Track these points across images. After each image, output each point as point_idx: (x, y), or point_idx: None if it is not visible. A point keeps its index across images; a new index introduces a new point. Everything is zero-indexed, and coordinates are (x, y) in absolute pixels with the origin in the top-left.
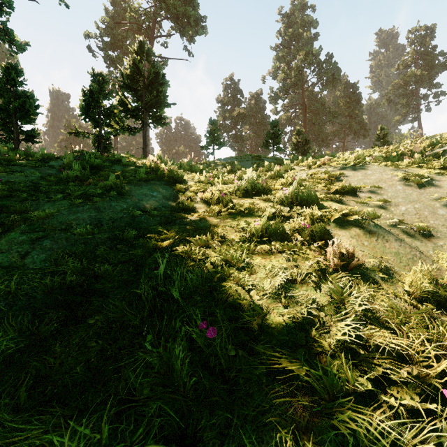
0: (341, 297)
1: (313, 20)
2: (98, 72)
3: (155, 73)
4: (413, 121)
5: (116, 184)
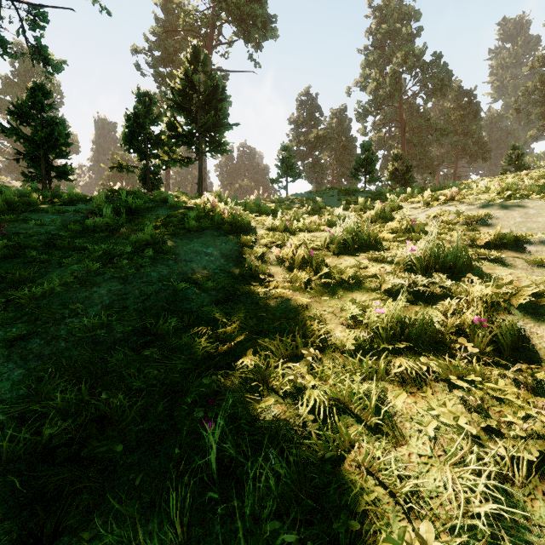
0: None
1: (414, 11)
2: (144, 91)
3: (213, 86)
4: None
5: (155, 237)
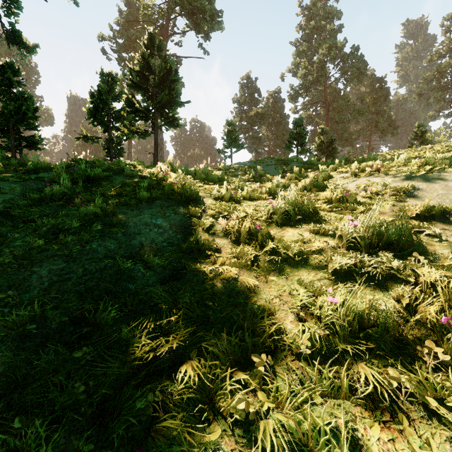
0: None
1: (337, 11)
2: (107, 71)
3: (167, 68)
4: (448, 116)
5: (105, 209)
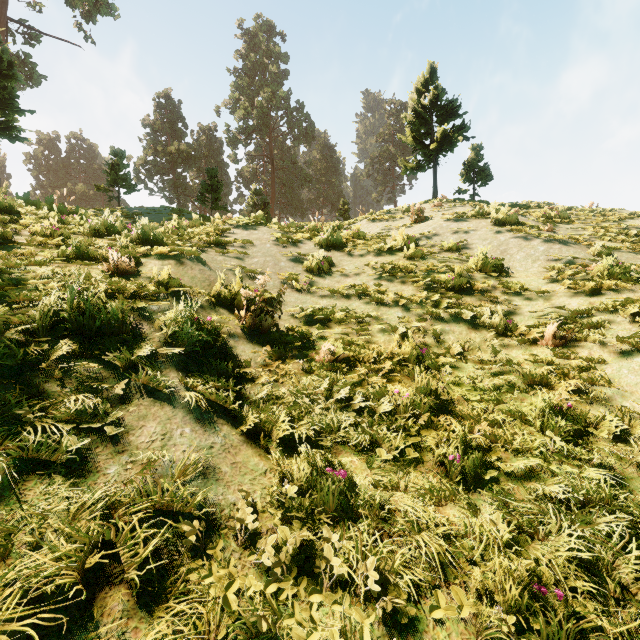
0: (87, 279)
1: (281, 53)
2: None
3: None
4: (389, 201)
5: None
